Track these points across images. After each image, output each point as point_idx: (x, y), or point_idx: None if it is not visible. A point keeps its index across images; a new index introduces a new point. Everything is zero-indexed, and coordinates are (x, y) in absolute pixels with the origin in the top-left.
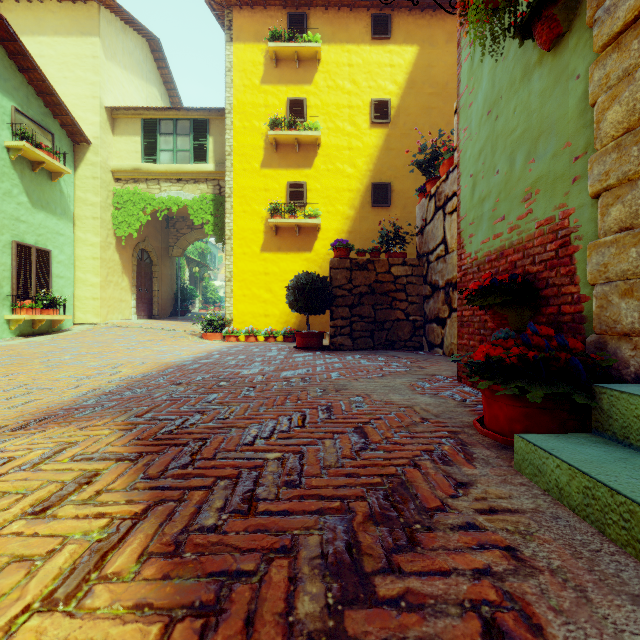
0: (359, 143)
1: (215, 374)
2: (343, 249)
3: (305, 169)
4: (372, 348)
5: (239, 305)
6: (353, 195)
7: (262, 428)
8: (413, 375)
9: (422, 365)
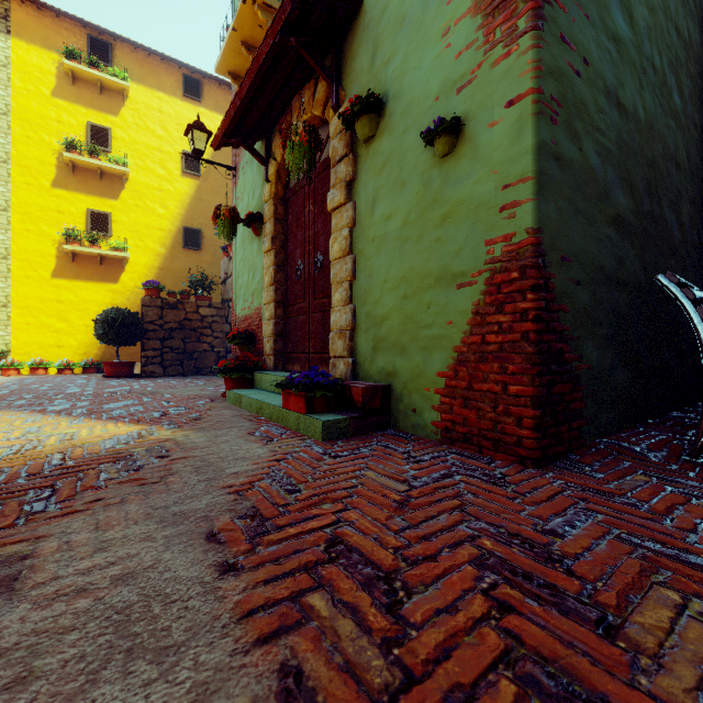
0: (171, 187)
1: (41, 394)
2: (155, 290)
3: (110, 199)
4: (182, 374)
5: (20, 334)
6: (164, 234)
7: (113, 405)
8: (207, 386)
9: (217, 381)
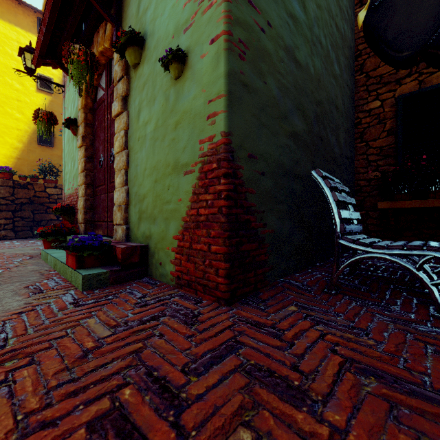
0: (27, 99)
1: None
2: (7, 173)
3: None
4: (32, 237)
5: None
6: (22, 133)
7: None
8: (42, 246)
9: None
